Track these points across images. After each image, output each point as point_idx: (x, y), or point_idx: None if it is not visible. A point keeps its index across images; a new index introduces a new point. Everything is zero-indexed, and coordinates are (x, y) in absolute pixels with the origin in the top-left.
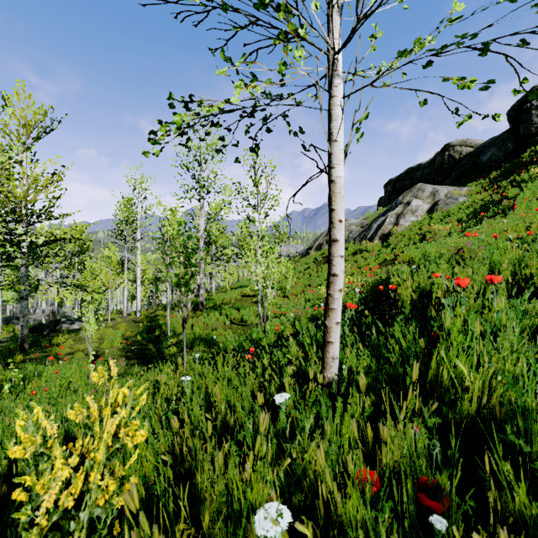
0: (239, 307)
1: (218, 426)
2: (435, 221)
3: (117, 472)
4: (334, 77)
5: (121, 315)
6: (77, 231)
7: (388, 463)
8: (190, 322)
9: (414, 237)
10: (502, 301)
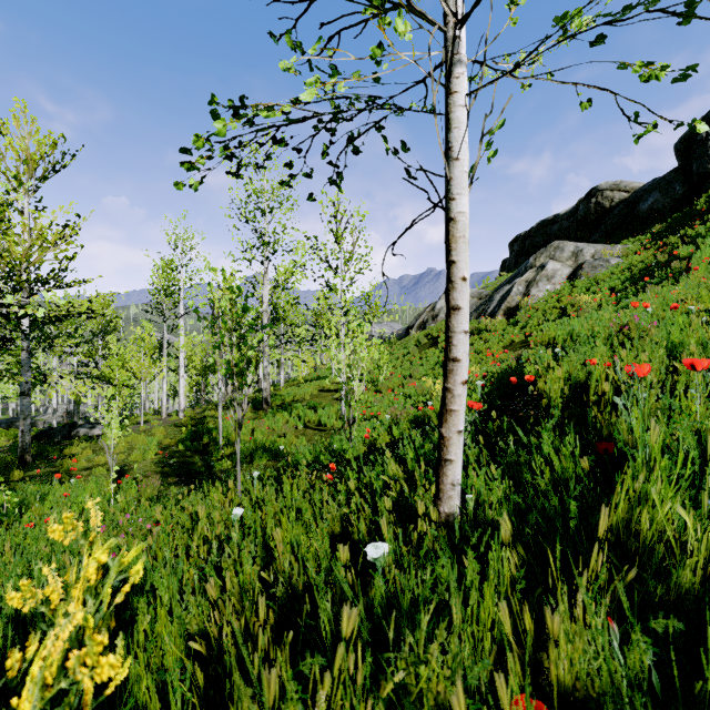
0: (315, 405)
1: (280, 591)
2: (579, 290)
3: (89, 705)
4: (455, 64)
5: (159, 416)
6: (101, 305)
7: (562, 677)
8: (250, 426)
9: (551, 312)
10: None
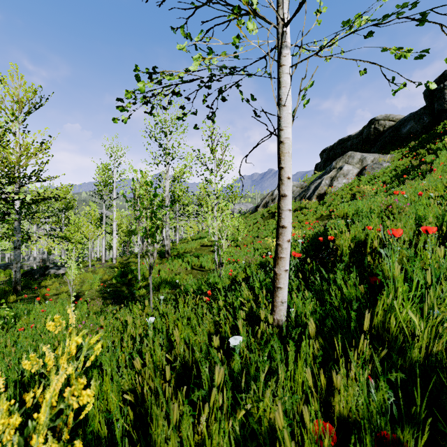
0: (198, 255)
1: (178, 365)
2: (364, 183)
3: (71, 424)
4: (283, 48)
5: (100, 262)
6: (64, 192)
7: (342, 411)
8: (157, 268)
9: (346, 196)
10: (441, 250)
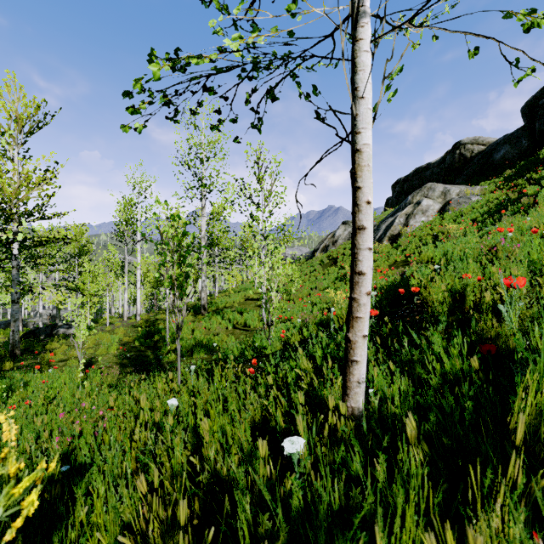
0: (242, 311)
1: (206, 480)
2: (448, 221)
3: None
4: (360, 15)
5: (121, 319)
6: (77, 233)
7: None
8: (191, 327)
9: (426, 238)
10: None
